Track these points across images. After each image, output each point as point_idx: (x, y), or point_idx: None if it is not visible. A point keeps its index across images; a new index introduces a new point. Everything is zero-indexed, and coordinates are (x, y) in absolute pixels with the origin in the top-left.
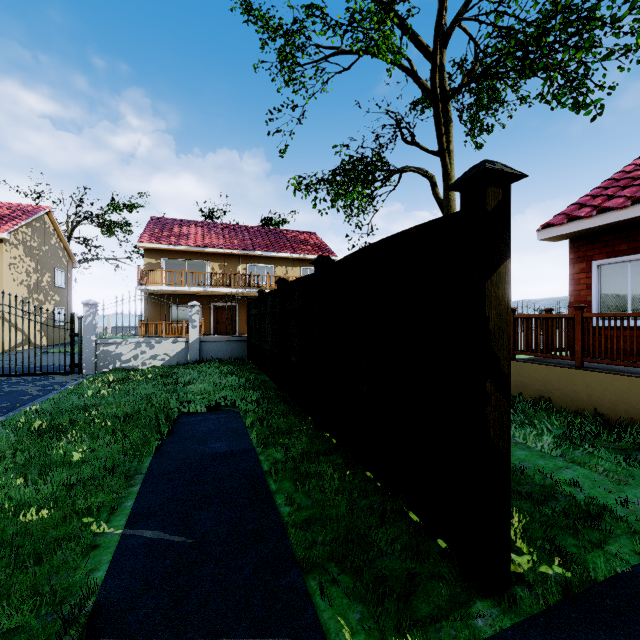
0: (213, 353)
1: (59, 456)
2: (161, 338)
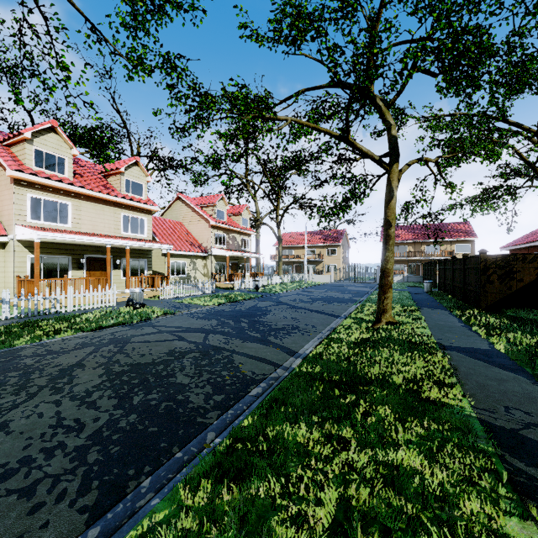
0: (411, 280)
1: (395, 286)
2: (396, 275)
